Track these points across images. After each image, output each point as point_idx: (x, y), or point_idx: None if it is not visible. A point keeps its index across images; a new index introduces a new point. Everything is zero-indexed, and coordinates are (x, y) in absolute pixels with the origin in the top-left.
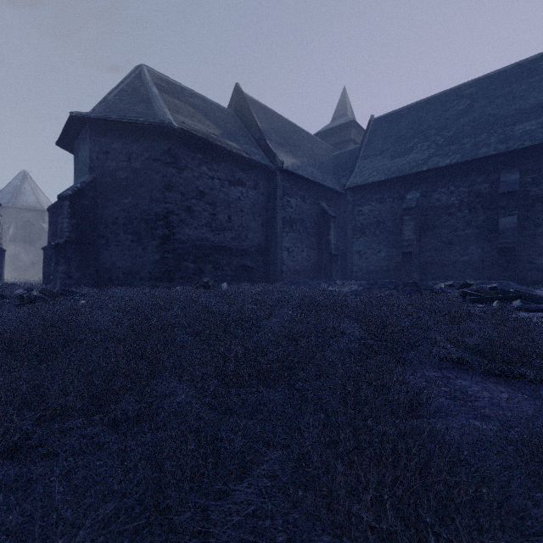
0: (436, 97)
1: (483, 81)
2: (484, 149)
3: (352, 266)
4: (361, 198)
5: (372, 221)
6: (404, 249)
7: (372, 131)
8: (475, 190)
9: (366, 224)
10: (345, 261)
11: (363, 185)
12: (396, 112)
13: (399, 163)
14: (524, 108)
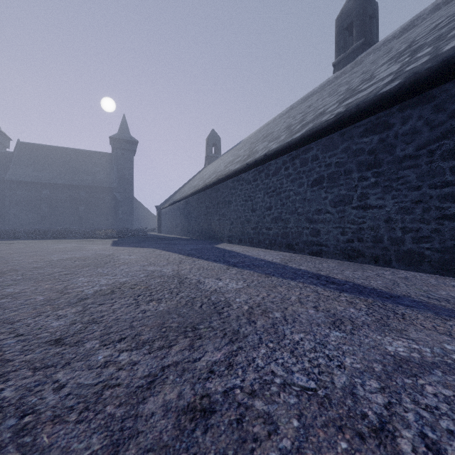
0: (56, 148)
1: (76, 151)
2: (75, 182)
3: (9, 221)
4: (16, 187)
5: (23, 199)
6: (42, 214)
7: (20, 149)
8: (72, 195)
9: (20, 200)
10: (3, 218)
11: (18, 181)
12: (35, 145)
13: (39, 175)
14: (88, 170)
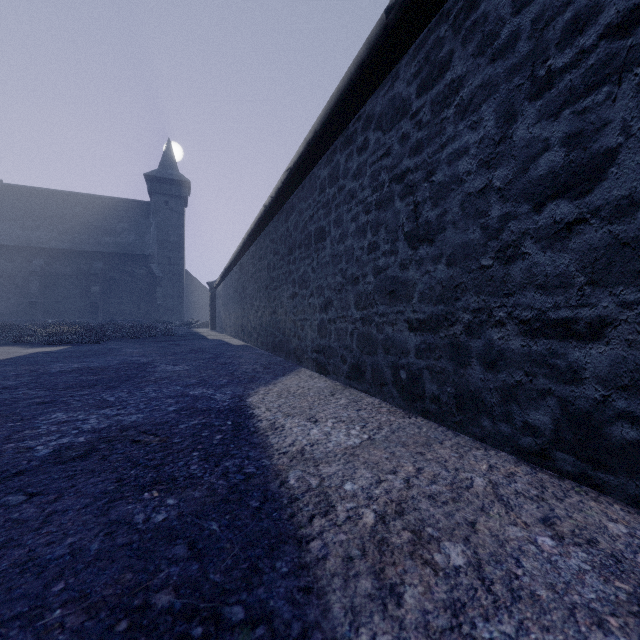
0: (61, 193)
1: (92, 198)
2: (86, 246)
3: None
4: None
5: (1, 274)
6: (31, 299)
7: (1, 195)
8: (81, 268)
9: None
10: None
11: None
12: (27, 188)
13: (28, 235)
14: (109, 228)
